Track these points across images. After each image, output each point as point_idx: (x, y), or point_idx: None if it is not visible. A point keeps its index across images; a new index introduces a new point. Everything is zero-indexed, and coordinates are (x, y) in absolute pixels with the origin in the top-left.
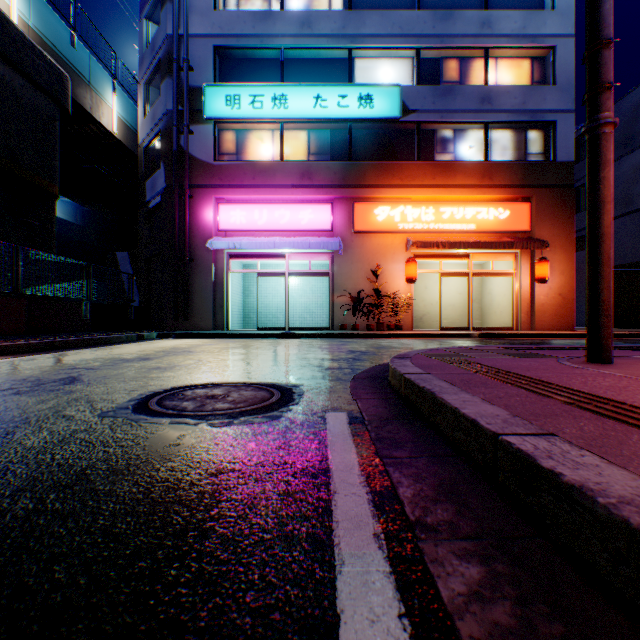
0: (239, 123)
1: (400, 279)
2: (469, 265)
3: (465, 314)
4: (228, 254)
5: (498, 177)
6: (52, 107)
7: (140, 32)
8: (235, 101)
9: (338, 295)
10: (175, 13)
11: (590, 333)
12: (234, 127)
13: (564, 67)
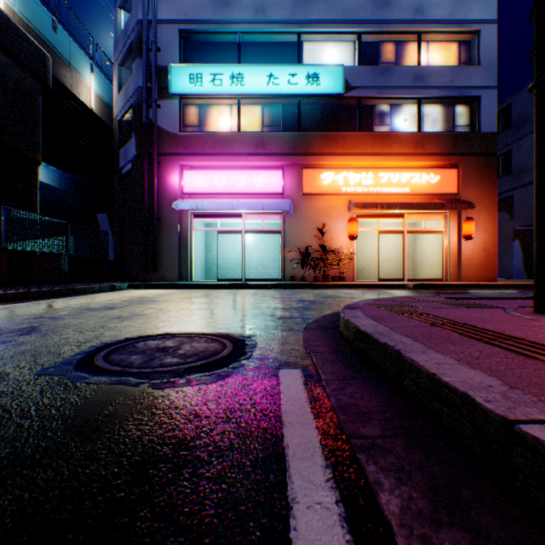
0: (201, 98)
1: (343, 236)
2: (404, 224)
3: (399, 267)
4: (191, 214)
5: (429, 146)
6: (35, 83)
7: (115, 20)
8: (197, 79)
9: (288, 250)
10: (144, 1)
11: (539, 284)
12: (197, 102)
13: (488, 49)
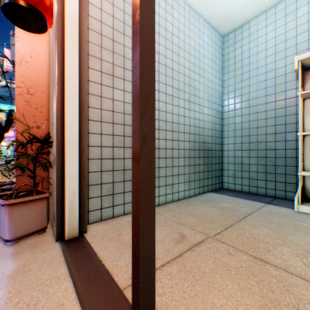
0: None
1: None
2: None
3: None
4: None
5: None
6: None
7: None
8: None
9: None
10: None
11: None
12: None
13: None
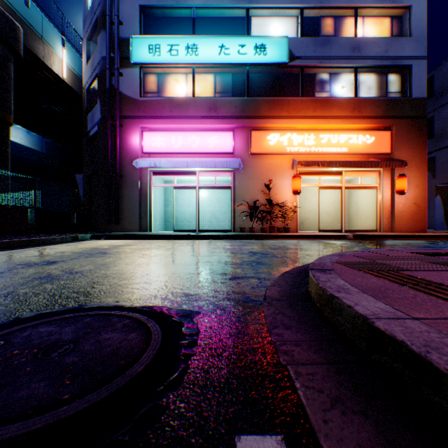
0: (159, 67)
1: (287, 191)
2: (342, 180)
3: (336, 219)
4: (151, 172)
5: (365, 110)
6: (5, 50)
7: None
8: (156, 49)
9: (238, 204)
10: None
11: None
12: (156, 71)
13: (418, 22)
